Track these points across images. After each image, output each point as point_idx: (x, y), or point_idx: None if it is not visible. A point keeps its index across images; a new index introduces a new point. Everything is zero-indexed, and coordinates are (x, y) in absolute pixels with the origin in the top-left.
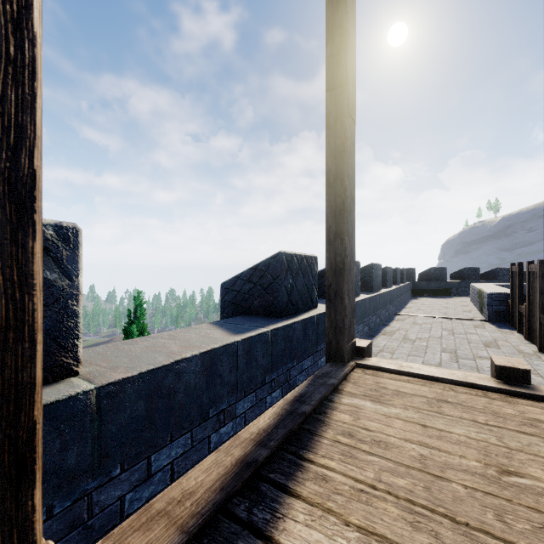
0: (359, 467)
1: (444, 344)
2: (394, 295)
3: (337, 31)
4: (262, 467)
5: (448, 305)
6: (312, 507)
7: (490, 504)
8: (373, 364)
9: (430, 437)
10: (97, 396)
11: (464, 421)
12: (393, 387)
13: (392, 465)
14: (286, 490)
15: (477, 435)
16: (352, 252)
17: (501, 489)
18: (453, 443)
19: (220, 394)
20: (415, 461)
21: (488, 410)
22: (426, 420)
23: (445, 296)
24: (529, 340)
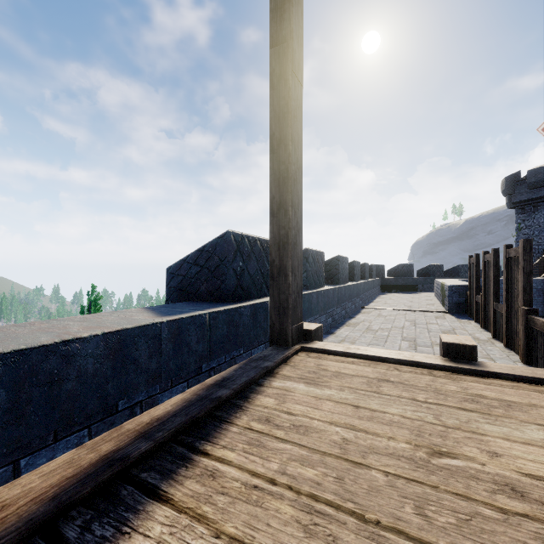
0: (264, 458)
1: (405, 334)
2: (362, 289)
3: None
4: (136, 464)
5: (413, 299)
6: (179, 514)
7: (412, 493)
8: (319, 346)
9: (360, 418)
10: None
11: (402, 399)
12: (334, 368)
13: (305, 453)
14: (157, 492)
15: (413, 414)
16: (298, 225)
17: (428, 473)
18: (384, 423)
19: (135, 383)
20: (334, 447)
21: (430, 388)
22: (360, 400)
23: (412, 291)
24: (485, 328)
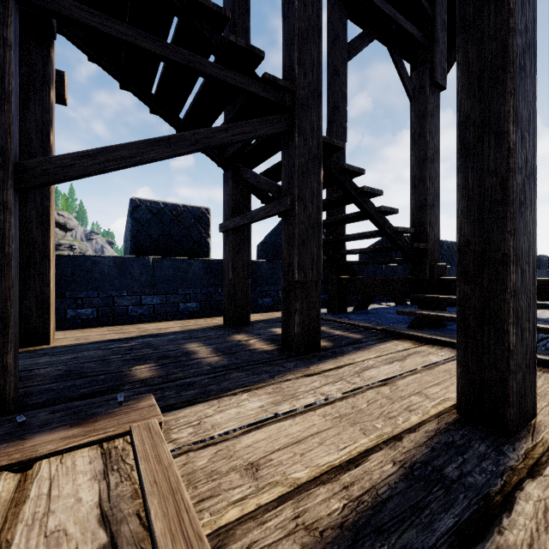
0: None
1: None
2: None
3: None
4: None
5: None
6: None
7: None
8: None
9: None
10: None
11: None
12: None
13: None
14: None
15: None
16: None
17: None
18: None
19: None
20: None
21: None
22: None
23: None
24: None
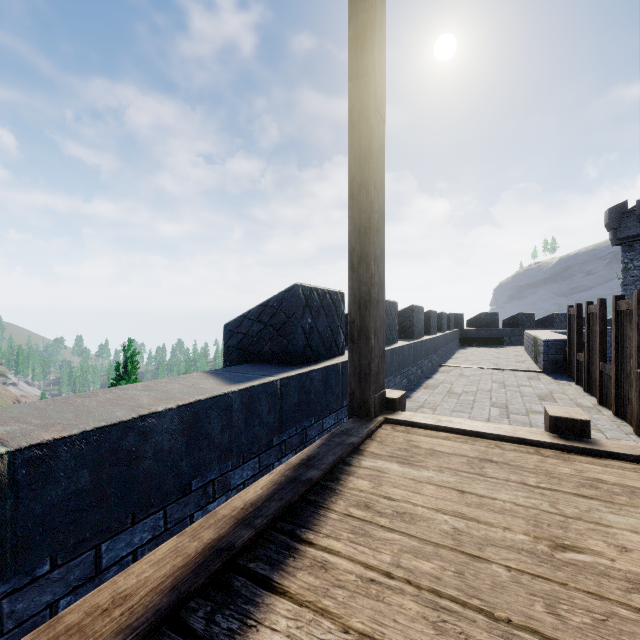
0: (373, 549)
1: (493, 398)
2: (439, 343)
3: (362, 6)
4: (241, 553)
5: (500, 355)
6: (301, 607)
7: (540, 591)
8: (406, 418)
9: (468, 505)
10: (10, 464)
11: (511, 484)
12: (427, 445)
13: (416, 544)
14: (270, 584)
15: (526, 501)
16: (381, 281)
17: (553, 569)
18: (496, 512)
19: (208, 460)
20: (446, 538)
21: (540, 470)
22: (464, 484)
23: (497, 345)
24: (589, 392)
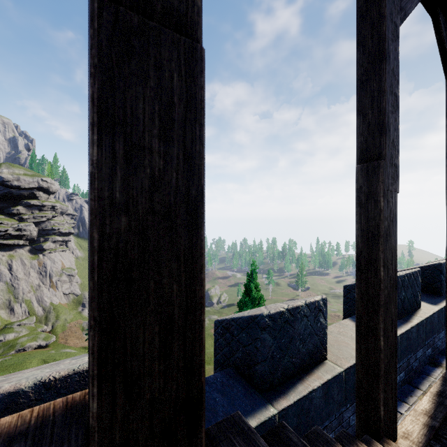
0: None
1: None
2: None
3: None
4: (437, 430)
5: None
6: None
7: None
8: None
9: None
10: (344, 373)
11: None
12: None
13: None
14: None
15: None
16: None
17: None
18: None
19: None
20: None
21: None
22: None
23: None
24: None
